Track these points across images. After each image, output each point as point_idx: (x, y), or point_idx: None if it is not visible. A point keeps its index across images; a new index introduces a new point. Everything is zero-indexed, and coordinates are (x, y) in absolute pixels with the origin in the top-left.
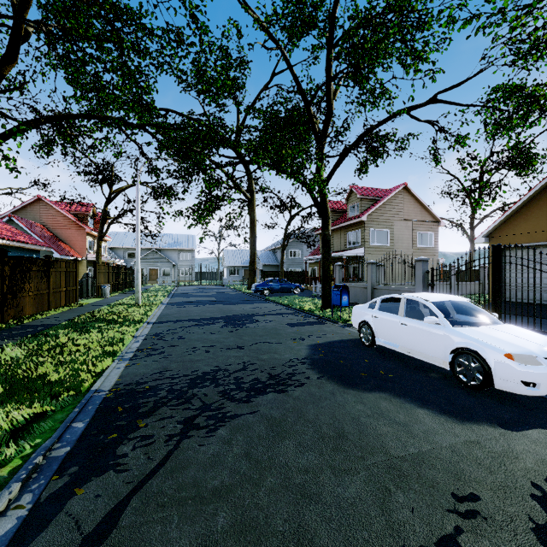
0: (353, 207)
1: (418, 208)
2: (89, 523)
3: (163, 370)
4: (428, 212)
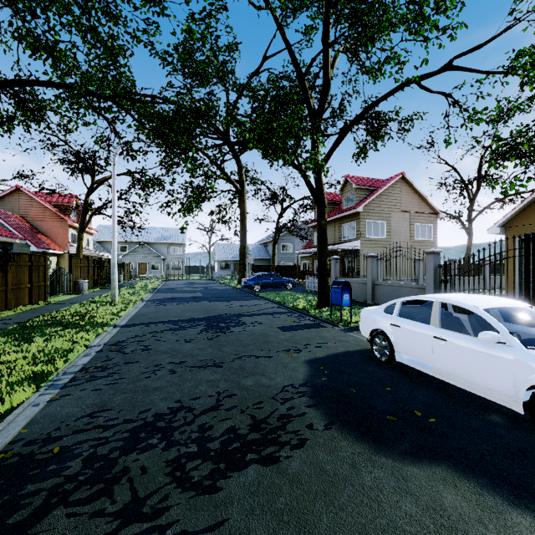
0: (348, 197)
1: (416, 199)
2: None
3: (98, 409)
4: (426, 203)
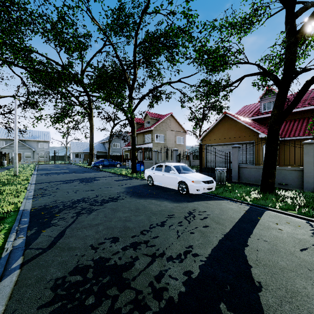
0: (147, 122)
1: (177, 125)
2: (54, 235)
3: (56, 200)
4: (181, 127)
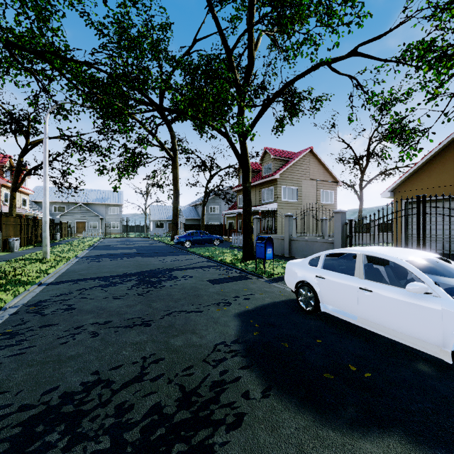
0: (267, 166)
1: (321, 170)
2: None
3: None
4: (329, 173)
